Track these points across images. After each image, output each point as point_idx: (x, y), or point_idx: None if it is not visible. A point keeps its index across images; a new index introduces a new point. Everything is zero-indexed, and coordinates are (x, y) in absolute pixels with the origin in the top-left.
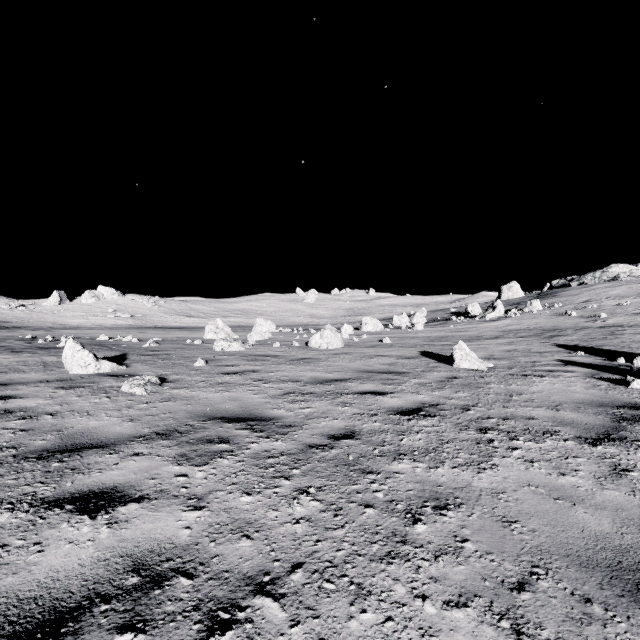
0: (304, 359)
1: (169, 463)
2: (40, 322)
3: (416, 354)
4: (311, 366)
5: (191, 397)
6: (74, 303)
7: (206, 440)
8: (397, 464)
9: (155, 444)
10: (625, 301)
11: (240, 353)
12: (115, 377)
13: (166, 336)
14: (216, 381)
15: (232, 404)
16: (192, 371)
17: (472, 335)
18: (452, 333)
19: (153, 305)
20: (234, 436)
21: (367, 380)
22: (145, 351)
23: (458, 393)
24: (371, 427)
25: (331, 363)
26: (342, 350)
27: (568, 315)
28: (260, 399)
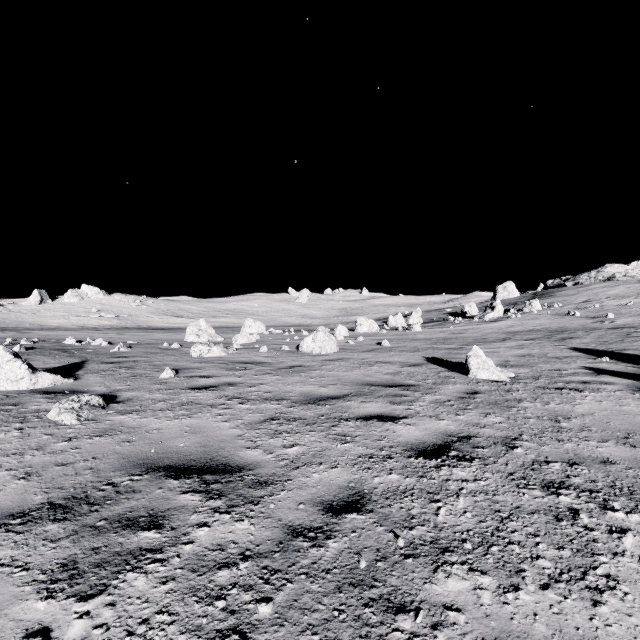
0: (293, 367)
1: (32, 591)
2: (17, 322)
3: (421, 360)
4: (301, 377)
5: (137, 428)
6: (56, 303)
7: (125, 521)
8: (444, 580)
9: (34, 534)
10: (627, 301)
11: (220, 359)
12: (51, 395)
13: (144, 338)
14: (180, 400)
15: (190, 440)
16: (155, 385)
17: (476, 337)
18: (454, 335)
19: (140, 305)
20: (174, 509)
21: (370, 397)
22: (110, 357)
23: (489, 417)
24: (386, 484)
25: (325, 372)
26: (337, 355)
27: (572, 315)
28: (230, 430)
